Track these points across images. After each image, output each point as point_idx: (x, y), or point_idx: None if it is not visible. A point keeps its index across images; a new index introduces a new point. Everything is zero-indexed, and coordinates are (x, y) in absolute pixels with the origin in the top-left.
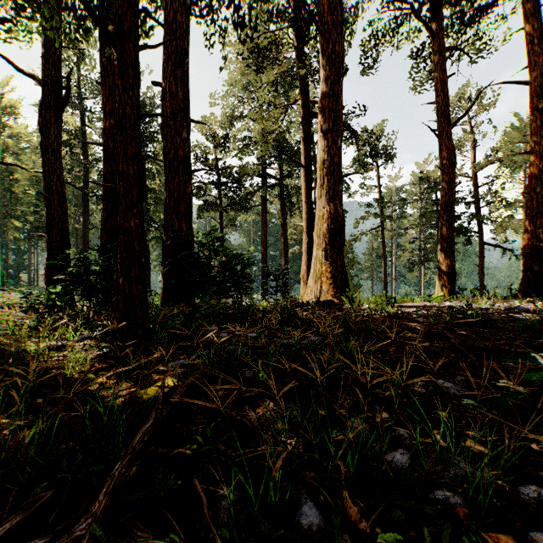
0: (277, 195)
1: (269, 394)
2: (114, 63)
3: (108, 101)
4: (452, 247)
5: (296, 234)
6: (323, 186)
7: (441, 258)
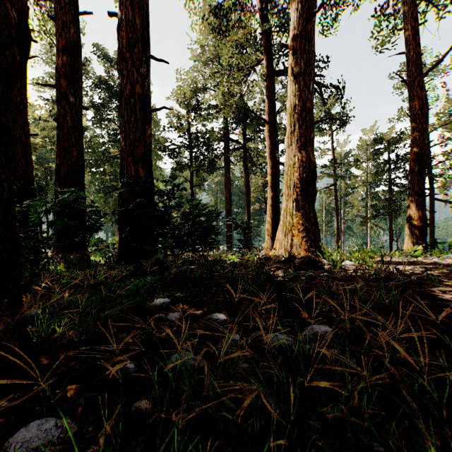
0: (241, 158)
1: None
2: None
3: (60, 36)
4: (424, 199)
5: (257, 192)
6: (294, 133)
7: (411, 210)
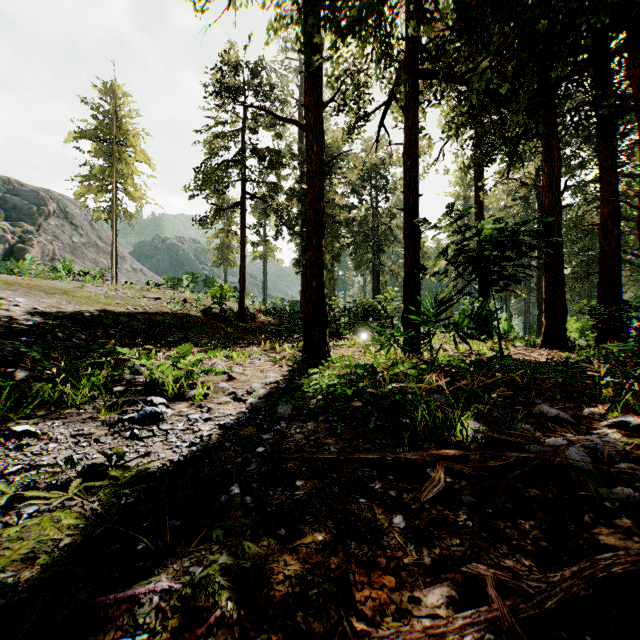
0: None
1: None
2: (638, 216)
3: (604, 192)
4: None
5: None
6: None
7: None
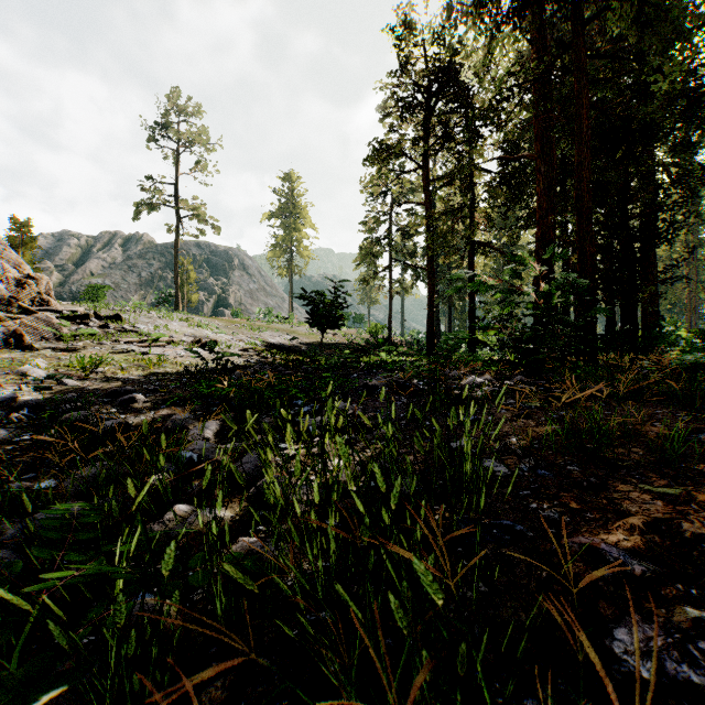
0: None
1: None
2: None
3: None
4: None
5: None
6: None
7: None
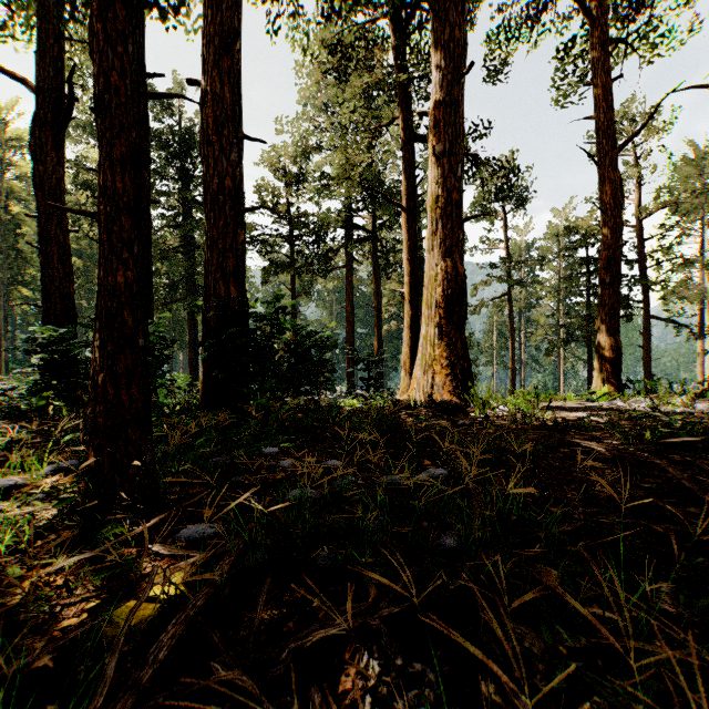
0: (368, 253)
1: (366, 626)
2: None
3: None
4: (618, 321)
5: (393, 305)
6: (436, 233)
7: (601, 337)
